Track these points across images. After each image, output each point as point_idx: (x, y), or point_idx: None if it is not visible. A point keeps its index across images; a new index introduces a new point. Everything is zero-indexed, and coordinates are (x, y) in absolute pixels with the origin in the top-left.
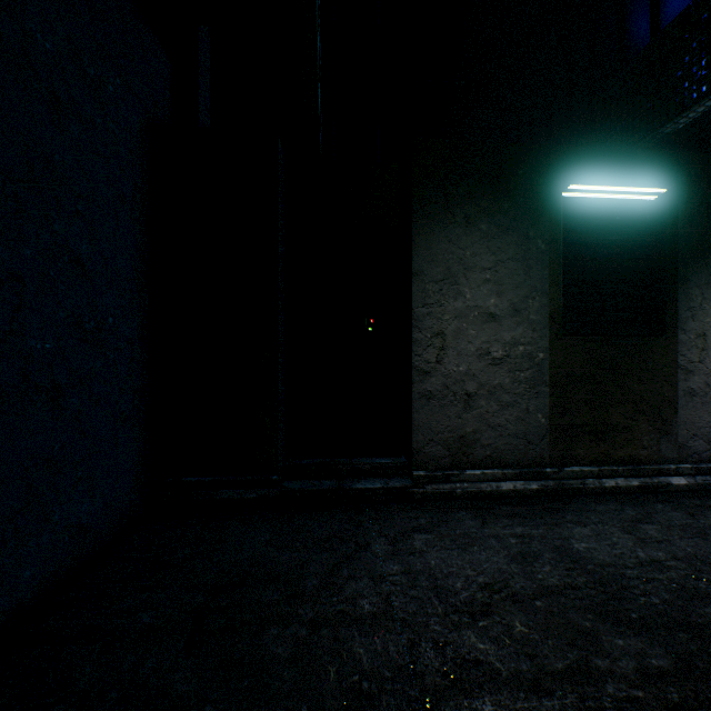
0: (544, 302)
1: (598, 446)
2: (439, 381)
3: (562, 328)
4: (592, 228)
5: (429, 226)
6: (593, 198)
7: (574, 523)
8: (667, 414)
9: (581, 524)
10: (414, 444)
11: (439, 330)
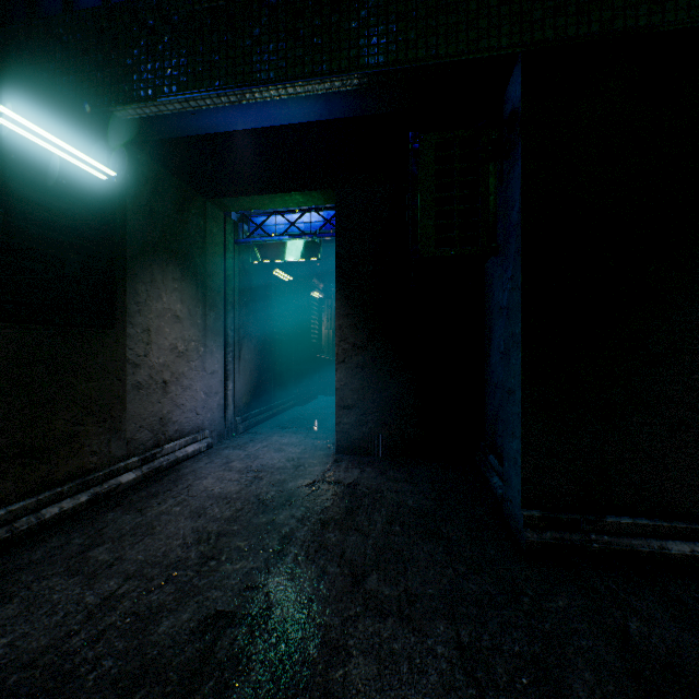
0: None
1: (37, 468)
2: None
3: None
4: (29, 179)
5: None
6: (31, 140)
7: None
8: (118, 411)
9: (5, 601)
10: None
11: None
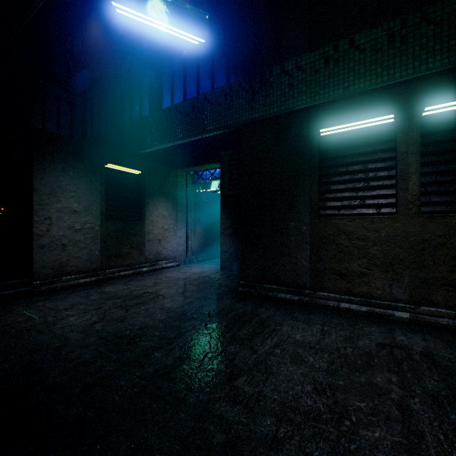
0: (99, 207)
1: (120, 261)
2: (49, 239)
3: (106, 217)
4: (118, 180)
5: (43, 168)
6: (118, 169)
7: (108, 286)
8: (142, 248)
9: (110, 286)
10: (35, 269)
11: (49, 216)
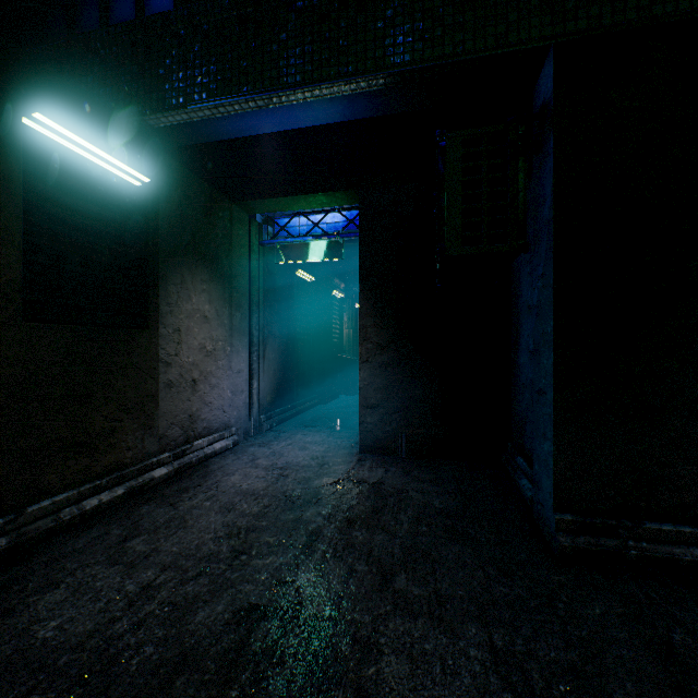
0: None
1: (78, 462)
2: None
3: (25, 310)
4: (71, 187)
5: None
6: (72, 150)
7: (42, 591)
8: (151, 409)
9: (53, 587)
10: None
11: None
